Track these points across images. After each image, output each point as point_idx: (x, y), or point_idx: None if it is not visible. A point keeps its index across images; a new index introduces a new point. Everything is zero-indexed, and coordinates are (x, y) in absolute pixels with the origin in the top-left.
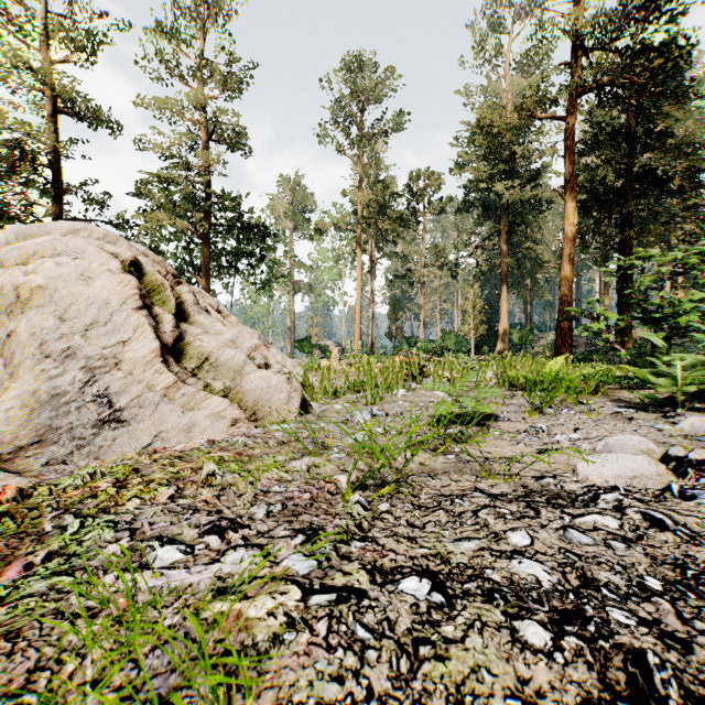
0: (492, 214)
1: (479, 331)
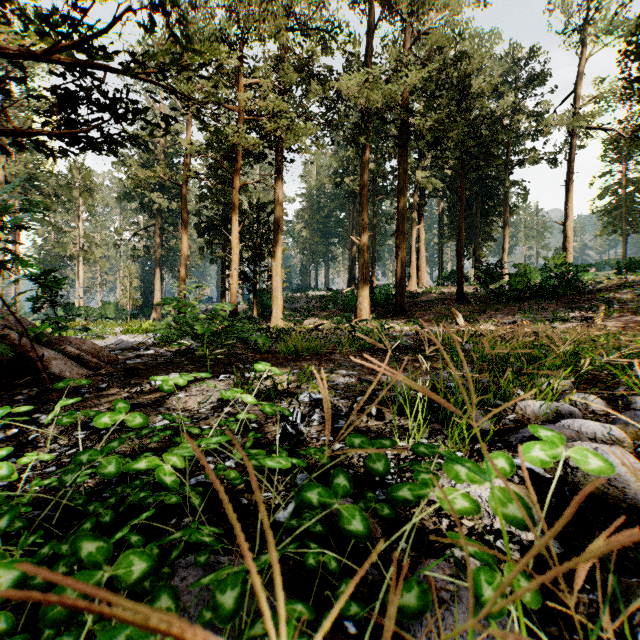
0: (149, 211)
1: (136, 303)
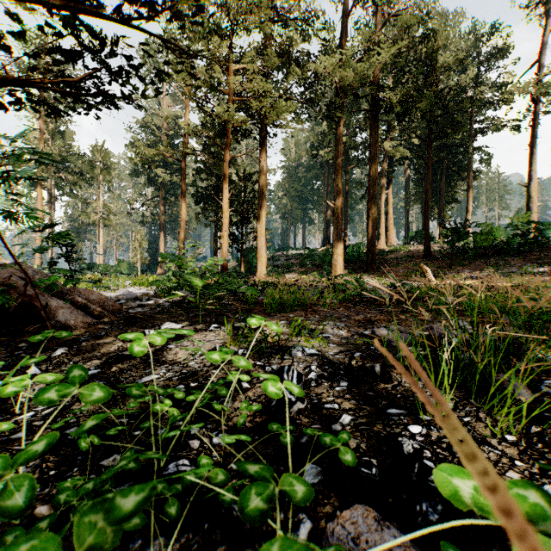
0: (155, 184)
1: (144, 261)
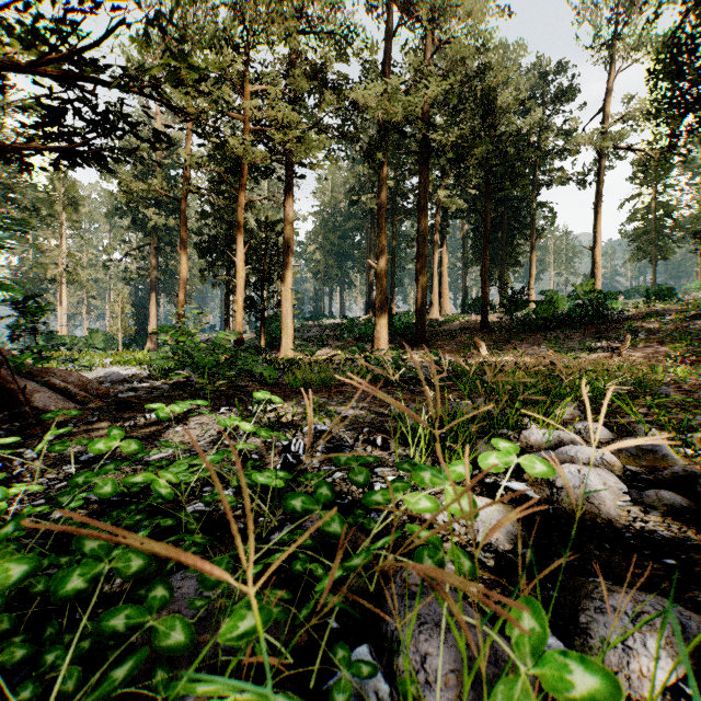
0: (143, 228)
1: (128, 331)
